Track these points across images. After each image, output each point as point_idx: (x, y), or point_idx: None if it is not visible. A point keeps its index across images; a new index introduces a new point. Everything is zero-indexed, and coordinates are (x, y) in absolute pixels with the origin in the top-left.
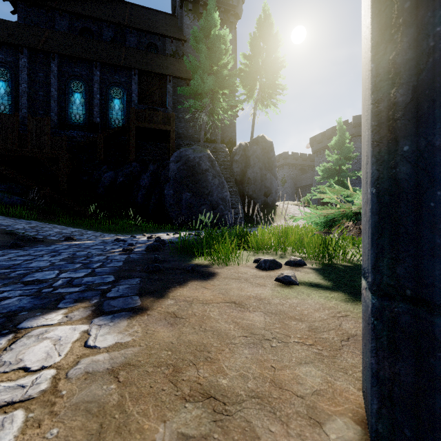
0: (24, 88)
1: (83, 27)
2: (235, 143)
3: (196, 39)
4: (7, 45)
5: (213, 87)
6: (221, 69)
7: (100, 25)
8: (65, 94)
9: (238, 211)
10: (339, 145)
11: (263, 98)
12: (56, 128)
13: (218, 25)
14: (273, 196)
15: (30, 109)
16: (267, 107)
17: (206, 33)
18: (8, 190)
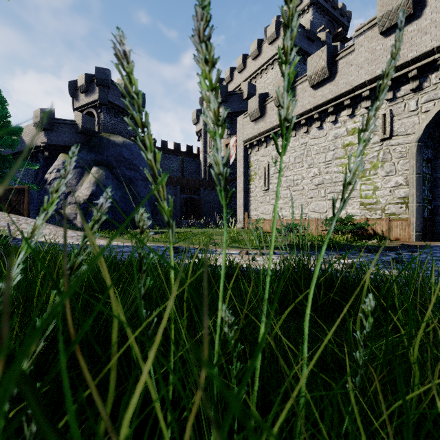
0: None
1: None
2: None
3: None
4: None
5: None
6: None
7: None
8: None
9: None
10: (2, 116)
11: None
12: None
13: None
14: None
15: None
16: None
17: None
18: None
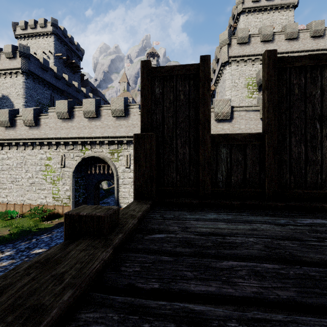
0: None
1: None
2: None
3: None
4: None
5: None
6: None
7: None
8: None
9: None
10: None
11: None
12: None
13: None
14: None
15: None
16: None
17: None
18: None
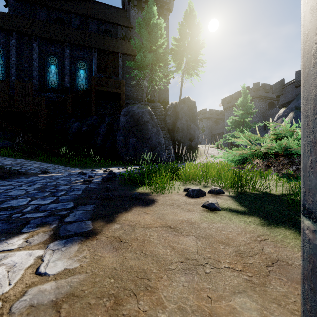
0: (13, 61)
1: (57, 17)
2: (168, 102)
3: (139, 26)
4: (1, 29)
5: (152, 61)
6: (158, 48)
7: (70, 16)
8: (43, 66)
9: (170, 151)
10: (243, 104)
11: (188, 69)
12: (37, 91)
13: (156, 16)
14: (196, 141)
15: (18, 77)
16: (191, 76)
17: (147, 22)
18: (1, 136)
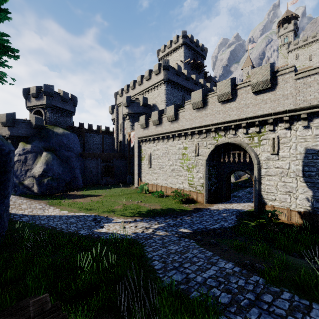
0: None
1: None
2: None
3: None
4: None
5: None
6: None
7: None
8: None
9: None
10: None
11: None
12: None
13: None
14: None
15: None
16: None
17: None
18: None
